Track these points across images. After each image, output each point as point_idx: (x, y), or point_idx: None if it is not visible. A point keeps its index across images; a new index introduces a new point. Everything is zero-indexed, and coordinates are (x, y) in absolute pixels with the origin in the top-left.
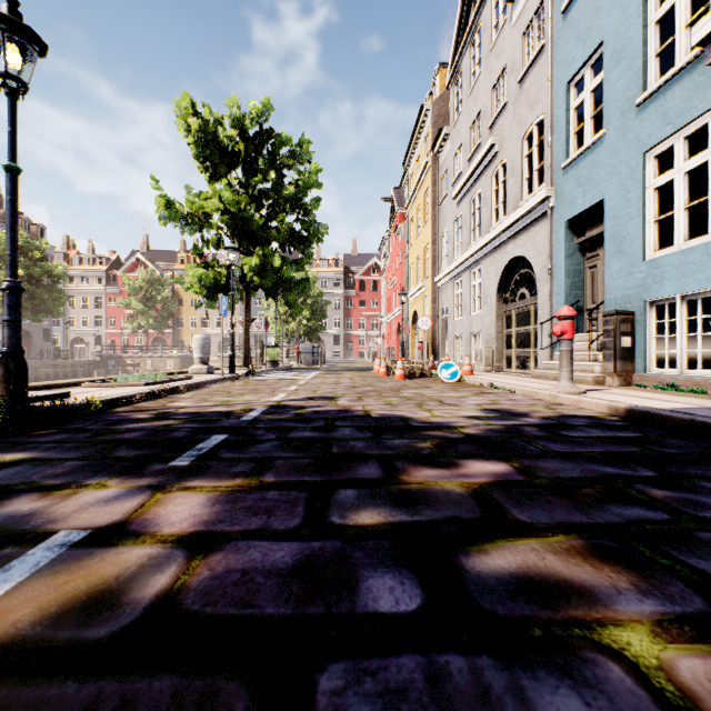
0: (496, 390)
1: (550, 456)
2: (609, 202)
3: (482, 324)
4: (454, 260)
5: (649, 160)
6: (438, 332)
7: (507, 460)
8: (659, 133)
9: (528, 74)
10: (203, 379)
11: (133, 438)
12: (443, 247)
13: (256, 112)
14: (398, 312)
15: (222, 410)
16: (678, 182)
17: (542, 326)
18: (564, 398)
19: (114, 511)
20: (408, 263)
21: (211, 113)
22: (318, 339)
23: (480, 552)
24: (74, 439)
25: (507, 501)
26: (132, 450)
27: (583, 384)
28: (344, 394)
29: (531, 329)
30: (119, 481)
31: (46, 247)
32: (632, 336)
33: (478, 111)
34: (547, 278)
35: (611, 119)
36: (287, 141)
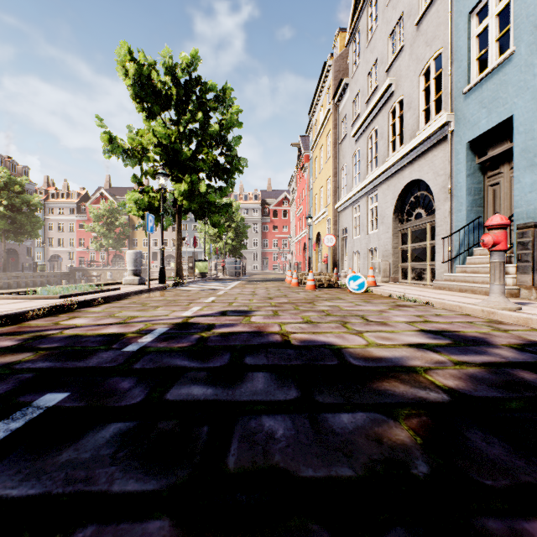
0: (409, 302)
1: None
2: (519, 117)
3: (379, 242)
4: (353, 188)
5: None
6: (338, 249)
7: None
8: None
9: (425, 16)
10: (129, 290)
11: None
12: (343, 178)
13: (186, 62)
14: (304, 234)
15: (113, 332)
16: None
17: (441, 241)
18: (505, 315)
19: None
20: (312, 194)
21: (145, 58)
22: (240, 255)
23: None
24: None
25: None
26: None
27: None
28: (259, 308)
29: (427, 244)
30: None
31: (25, 182)
32: None
33: (375, 59)
34: (446, 197)
35: (522, 35)
36: (212, 88)
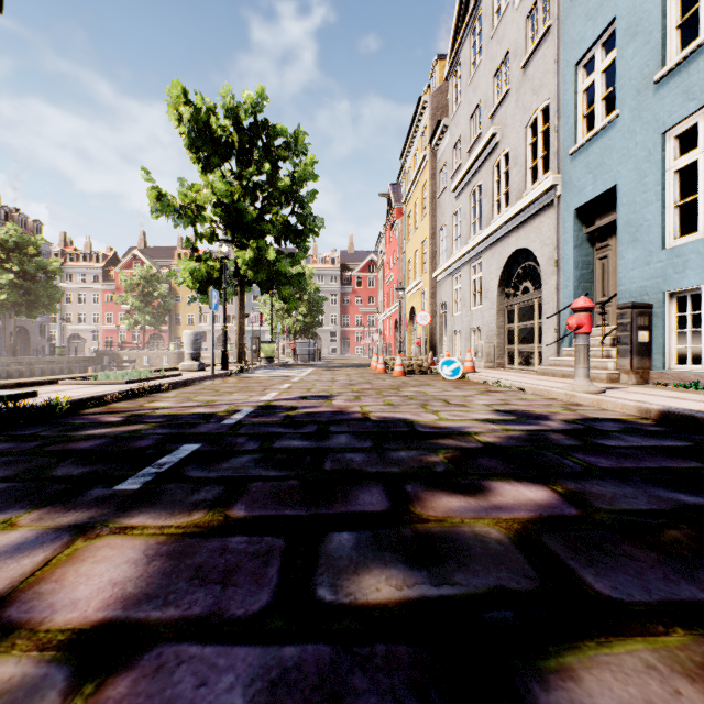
0: (502, 388)
1: (597, 475)
2: (623, 188)
3: (483, 320)
4: (453, 254)
5: (669, 140)
6: (436, 328)
7: (545, 482)
8: (681, 111)
9: (532, 59)
10: (192, 376)
11: (87, 448)
12: (442, 241)
13: (250, 102)
14: (395, 308)
15: (204, 412)
16: (703, 163)
17: (548, 320)
18: (583, 397)
19: (1, 575)
20: (405, 259)
21: (203, 101)
22: (314, 335)
23: (564, 675)
24: (16, 450)
25: (569, 555)
26: (78, 466)
27: (596, 382)
28: (341, 393)
29: (535, 324)
30: (36, 517)
31: (41, 242)
32: (650, 330)
33: (478, 101)
34: (553, 270)
35: (625, 99)
36: (282, 132)
